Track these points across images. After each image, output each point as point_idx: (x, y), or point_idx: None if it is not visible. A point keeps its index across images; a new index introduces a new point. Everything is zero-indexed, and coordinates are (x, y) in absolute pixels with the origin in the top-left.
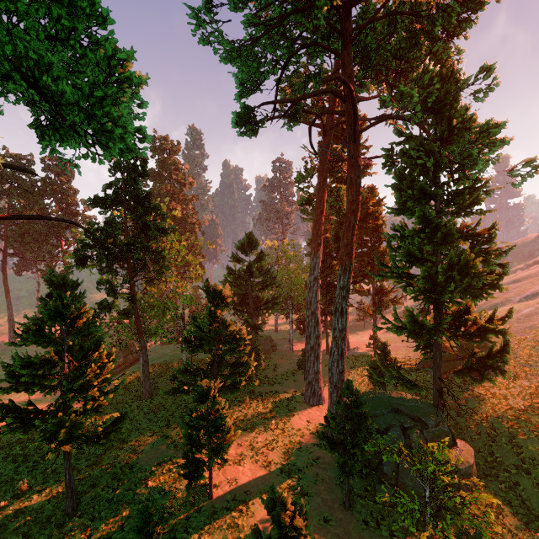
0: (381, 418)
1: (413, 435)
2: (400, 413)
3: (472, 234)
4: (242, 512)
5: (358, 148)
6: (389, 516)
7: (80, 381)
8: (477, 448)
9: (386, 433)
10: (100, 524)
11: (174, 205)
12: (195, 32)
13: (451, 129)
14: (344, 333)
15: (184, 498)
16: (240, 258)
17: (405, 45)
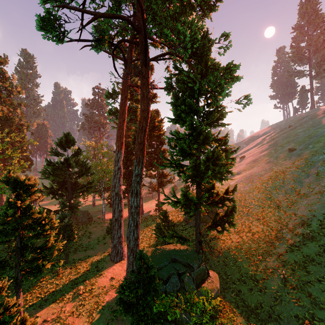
0: (164, 269)
1: (185, 279)
2: (176, 262)
3: (216, 139)
4: None
5: (148, 71)
6: None
7: None
8: (218, 271)
9: (168, 281)
10: None
11: None
12: None
13: (207, 68)
14: (139, 208)
15: None
16: (59, 152)
17: (178, 10)
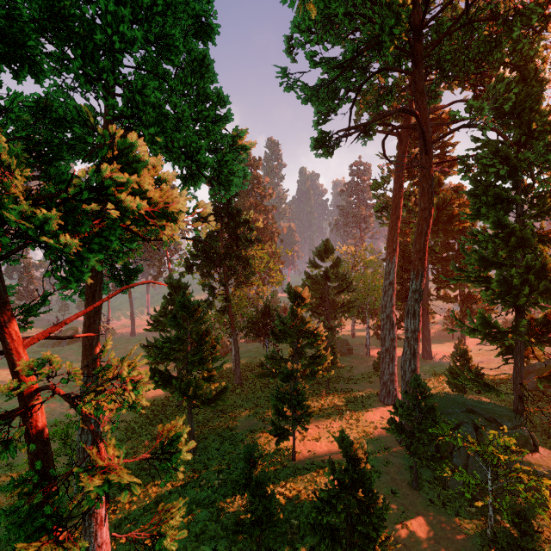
0: (453, 415)
1: (485, 433)
2: (474, 414)
3: None
4: (320, 473)
5: (430, 159)
6: (456, 501)
7: (200, 356)
8: None
9: (458, 429)
10: (213, 462)
11: (256, 216)
12: (282, 84)
13: (531, 132)
14: (417, 334)
15: (273, 456)
16: (317, 264)
17: (484, 48)
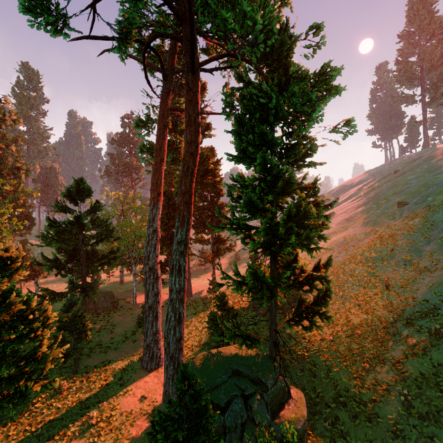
0: (221, 388)
1: (254, 405)
2: (240, 376)
3: (300, 187)
4: None
5: (197, 82)
6: None
7: None
8: (303, 385)
9: (228, 408)
10: None
11: None
12: None
13: (288, 77)
14: (183, 293)
15: None
16: (67, 207)
17: None
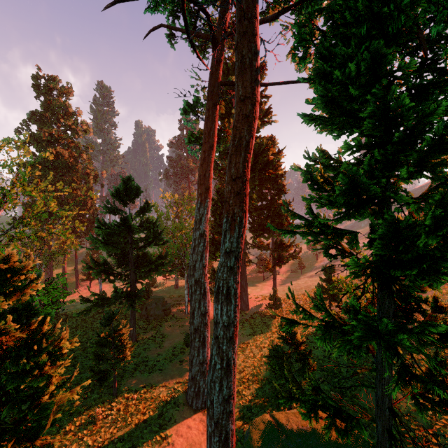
0: None
1: None
2: None
3: None
4: None
5: (254, 1)
6: None
7: None
8: None
9: None
10: None
11: (60, 151)
12: None
13: None
14: (233, 329)
15: None
16: (117, 208)
17: None
